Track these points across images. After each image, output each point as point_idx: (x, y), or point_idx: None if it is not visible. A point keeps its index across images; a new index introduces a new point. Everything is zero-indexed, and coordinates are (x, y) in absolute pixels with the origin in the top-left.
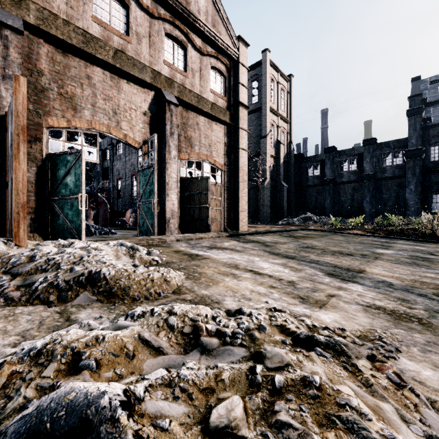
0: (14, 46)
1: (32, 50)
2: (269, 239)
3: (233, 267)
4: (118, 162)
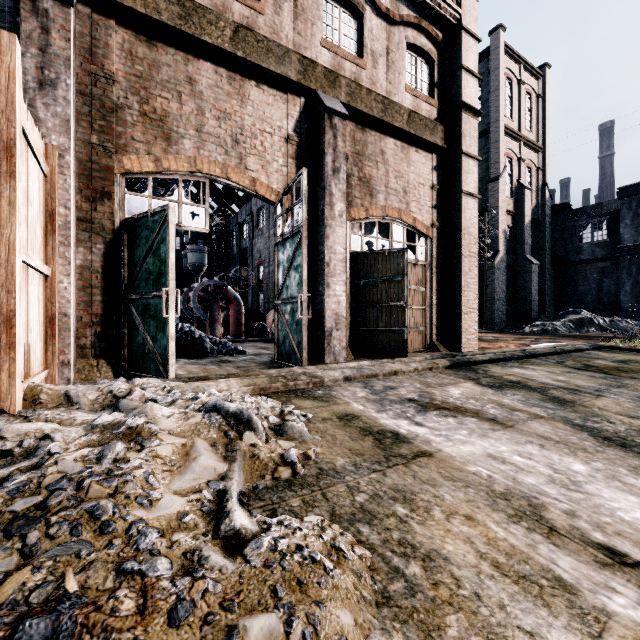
0: (58, 29)
1: (97, 40)
2: (546, 375)
3: (531, 522)
4: (259, 240)
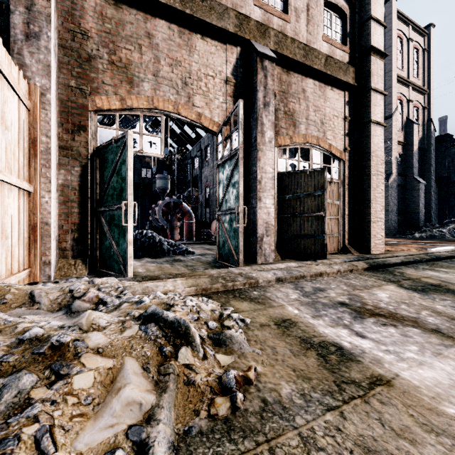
0: None
1: (75, 4)
2: None
3: None
4: (206, 169)
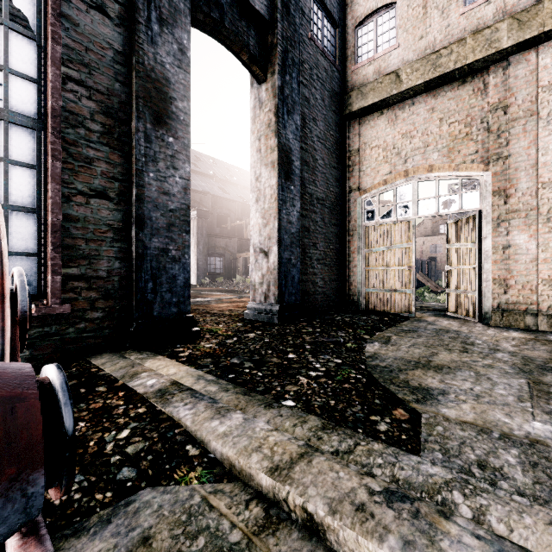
0: None
1: None
2: None
3: None
4: None
